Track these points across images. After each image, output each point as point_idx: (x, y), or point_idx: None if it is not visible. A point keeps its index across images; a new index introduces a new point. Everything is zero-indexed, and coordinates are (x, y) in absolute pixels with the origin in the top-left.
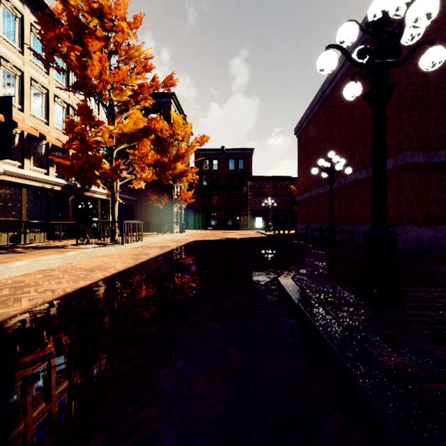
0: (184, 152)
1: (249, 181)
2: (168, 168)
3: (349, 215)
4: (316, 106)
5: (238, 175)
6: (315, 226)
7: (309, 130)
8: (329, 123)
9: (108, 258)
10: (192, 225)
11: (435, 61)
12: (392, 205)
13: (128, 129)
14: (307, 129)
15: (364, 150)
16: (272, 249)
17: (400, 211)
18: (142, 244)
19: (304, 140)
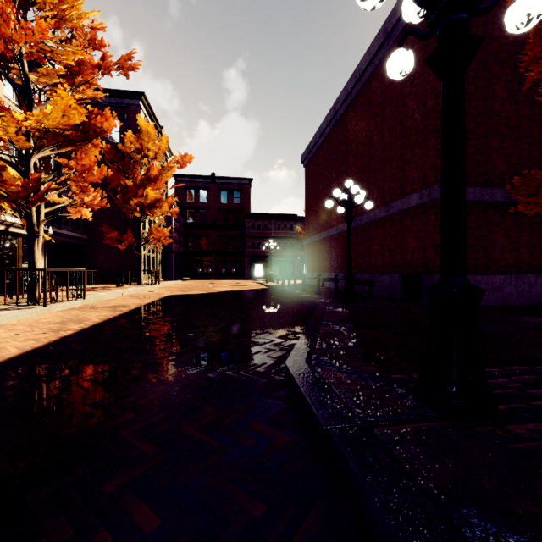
0: (157, 175)
1: (247, 219)
2: (133, 195)
3: (366, 262)
4: (326, 129)
5: (233, 211)
6: (326, 274)
7: (319, 158)
8: (343, 150)
9: (3, 332)
10: (172, 274)
11: (532, 13)
12: (416, 250)
13: (53, 122)
14: (317, 157)
15: (384, 183)
16: (276, 307)
17: (425, 257)
18: (84, 303)
19: (312, 170)
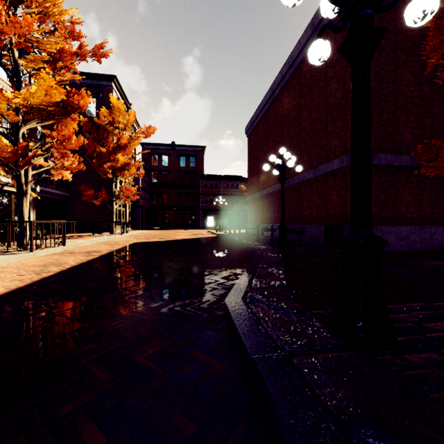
0: (126, 143)
1: (201, 179)
2: (106, 160)
3: (297, 215)
4: (265, 106)
5: (190, 172)
6: (265, 225)
7: (259, 130)
8: (279, 123)
9: None
10: (139, 224)
11: (427, 10)
12: (338, 205)
13: (37, 100)
14: (257, 129)
15: (312, 150)
16: (222, 252)
17: (345, 211)
18: (64, 249)
19: (254, 139)
